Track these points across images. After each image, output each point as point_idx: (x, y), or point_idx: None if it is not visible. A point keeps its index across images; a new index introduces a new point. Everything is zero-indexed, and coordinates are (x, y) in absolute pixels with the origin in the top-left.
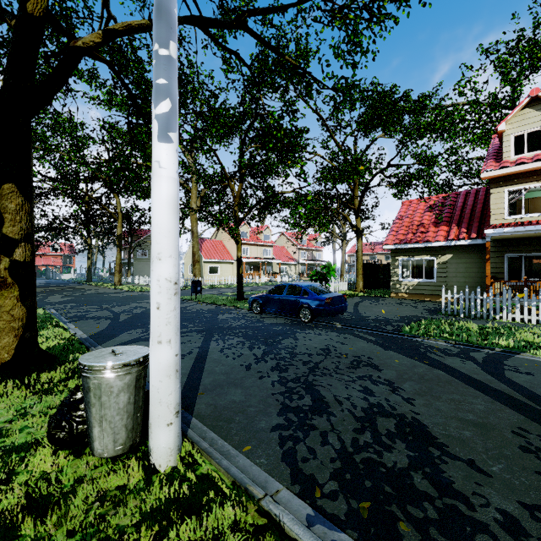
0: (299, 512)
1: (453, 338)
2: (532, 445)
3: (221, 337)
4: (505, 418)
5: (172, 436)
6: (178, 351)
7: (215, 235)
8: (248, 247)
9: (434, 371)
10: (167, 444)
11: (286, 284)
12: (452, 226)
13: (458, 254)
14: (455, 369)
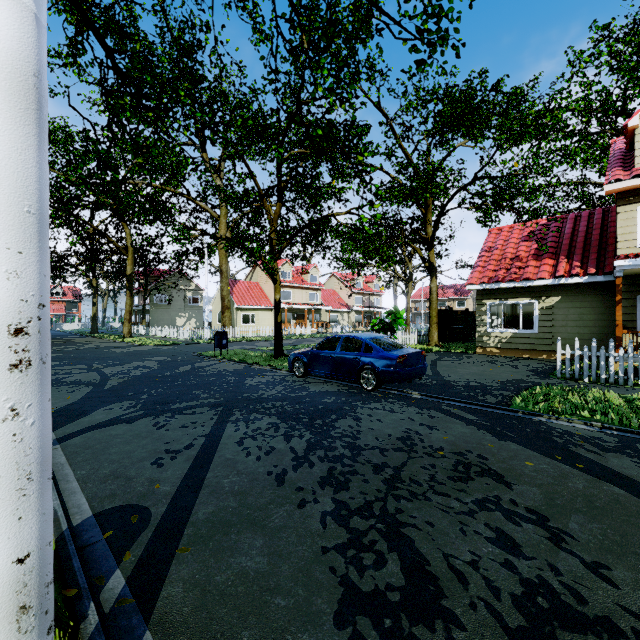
0: None
1: (597, 418)
2: None
3: (243, 416)
4: None
5: None
6: (32, 543)
7: (250, 276)
8: (291, 290)
9: (605, 487)
10: None
11: (340, 336)
12: (560, 258)
13: (569, 296)
14: (637, 483)
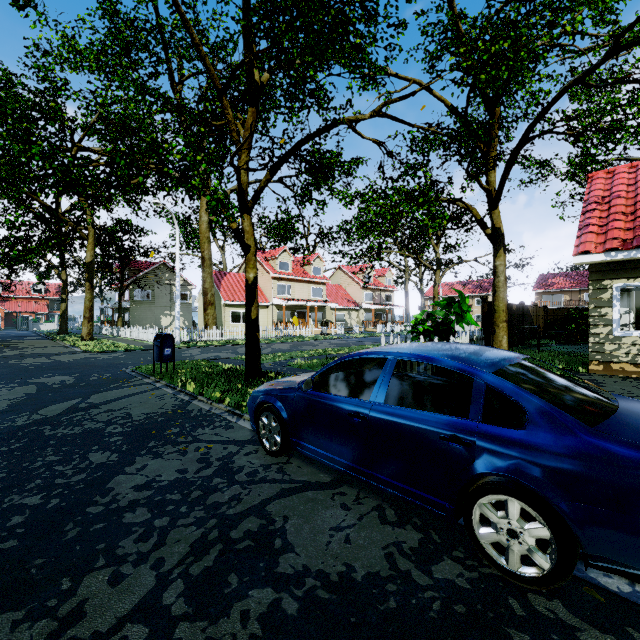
0: None
1: None
2: None
3: None
4: None
5: None
6: None
7: (243, 267)
8: (291, 284)
9: None
10: None
11: (383, 354)
12: None
13: None
14: None
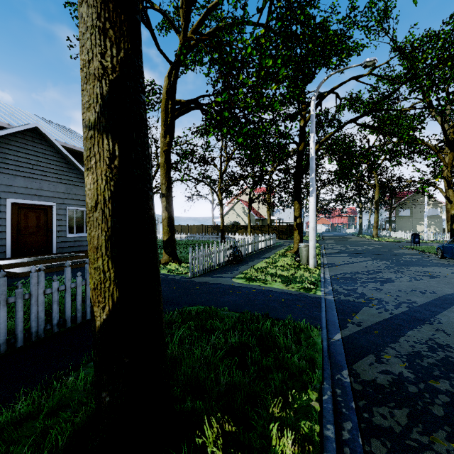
0: (326, 276)
1: None
2: (420, 291)
3: (379, 260)
4: (438, 290)
5: (312, 262)
6: (314, 243)
7: None
8: None
9: None
10: (311, 263)
11: None
12: None
13: None
14: None
